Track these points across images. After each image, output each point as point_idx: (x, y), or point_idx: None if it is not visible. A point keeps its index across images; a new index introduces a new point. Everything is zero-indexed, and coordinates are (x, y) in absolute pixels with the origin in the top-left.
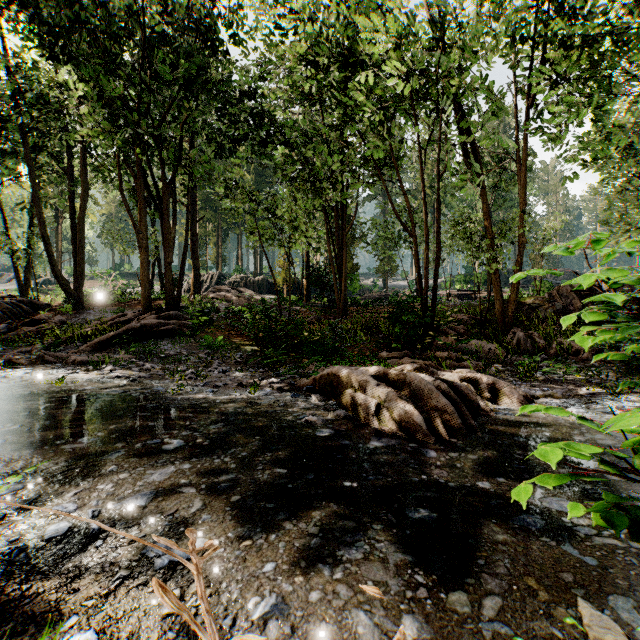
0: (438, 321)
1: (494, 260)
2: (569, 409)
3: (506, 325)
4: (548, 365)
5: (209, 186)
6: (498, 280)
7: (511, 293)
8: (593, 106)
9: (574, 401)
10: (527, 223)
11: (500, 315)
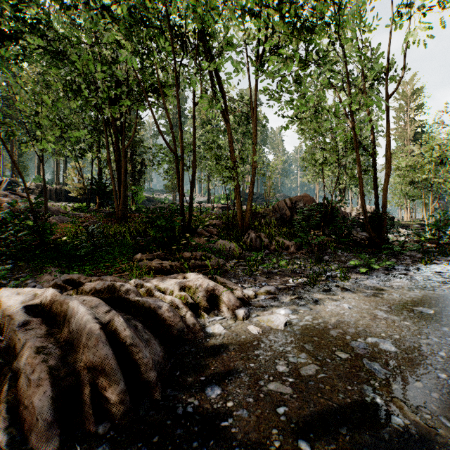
0: (198, 225)
1: (236, 178)
2: (278, 311)
3: (244, 228)
4: (269, 258)
5: (3, 96)
6: (239, 194)
7: (247, 204)
8: (297, 64)
9: (283, 297)
10: (261, 158)
11: (240, 220)
